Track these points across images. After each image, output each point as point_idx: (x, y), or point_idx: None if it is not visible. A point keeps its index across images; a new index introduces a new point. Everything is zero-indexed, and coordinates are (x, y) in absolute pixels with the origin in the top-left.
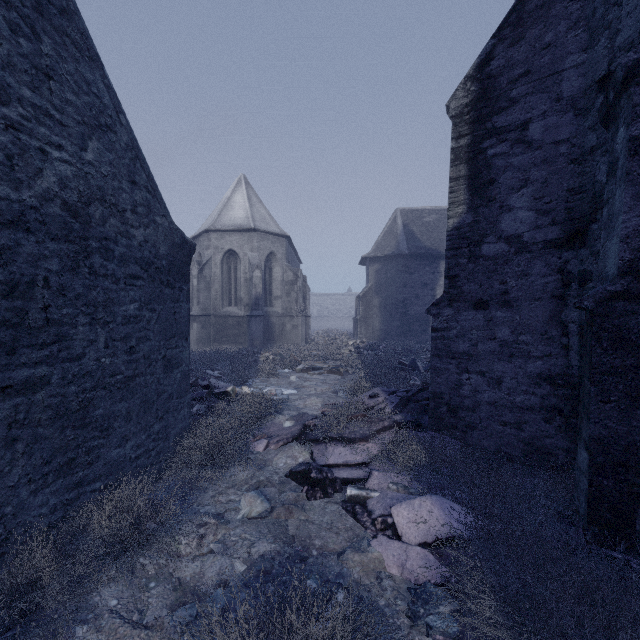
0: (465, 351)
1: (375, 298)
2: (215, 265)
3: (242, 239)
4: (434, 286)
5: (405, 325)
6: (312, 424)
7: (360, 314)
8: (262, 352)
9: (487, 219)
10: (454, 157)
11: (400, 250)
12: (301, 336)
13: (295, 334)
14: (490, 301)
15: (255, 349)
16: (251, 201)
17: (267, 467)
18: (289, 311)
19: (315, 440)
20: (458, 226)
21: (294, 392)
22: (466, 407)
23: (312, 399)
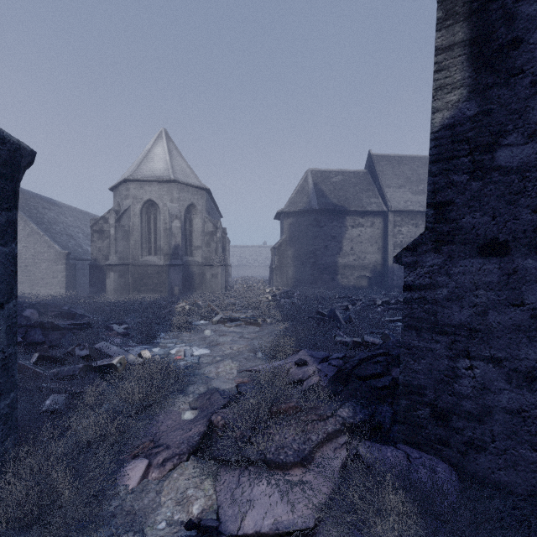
0: (464, 323)
1: (289, 249)
2: (134, 215)
3: (162, 190)
4: (341, 239)
5: (316, 273)
6: (220, 424)
7: (275, 263)
8: (179, 301)
9: (507, 106)
10: (444, 14)
11: (311, 206)
12: (220, 284)
13: (215, 282)
14: (513, 242)
15: (174, 298)
16: (172, 154)
17: (134, 535)
18: (209, 260)
19: (223, 460)
20: (451, 123)
21: (206, 352)
22: (466, 413)
23: (226, 364)
